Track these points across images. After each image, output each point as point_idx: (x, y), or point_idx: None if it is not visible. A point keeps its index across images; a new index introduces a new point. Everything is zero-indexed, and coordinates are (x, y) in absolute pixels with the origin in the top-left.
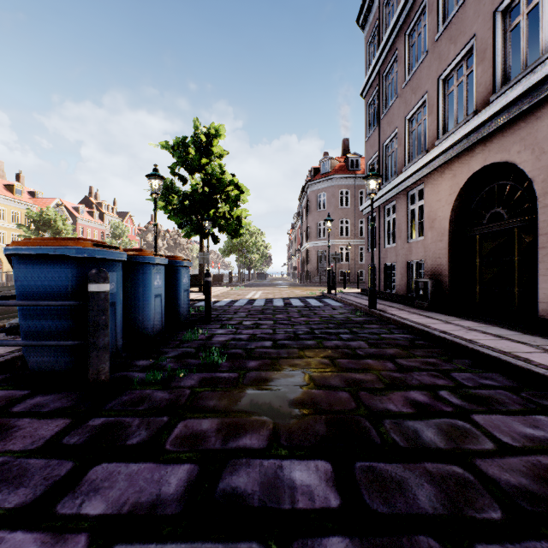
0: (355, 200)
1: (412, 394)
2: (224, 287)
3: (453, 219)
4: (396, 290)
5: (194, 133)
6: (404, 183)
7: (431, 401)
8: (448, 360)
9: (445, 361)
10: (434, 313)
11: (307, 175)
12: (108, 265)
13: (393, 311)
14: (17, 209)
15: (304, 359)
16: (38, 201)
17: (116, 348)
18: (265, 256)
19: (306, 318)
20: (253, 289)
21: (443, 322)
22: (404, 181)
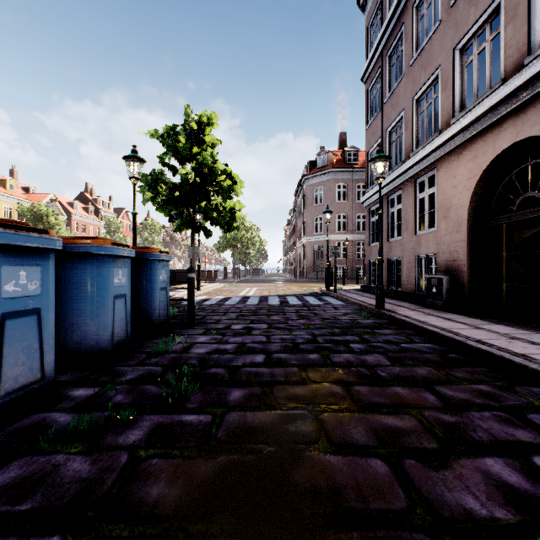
0: (353, 195)
1: (491, 465)
2: (218, 283)
3: (472, 207)
4: (401, 287)
5: (185, 120)
6: (412, 170)
7: (532, 484)
8: (508, 388)
9: (505, 390)
10: (453, 315)
11: (303, 170)
12: (25, 254)
13: (404, 311)
14: (10, 204)
15: (308, 385)
16: (31, 196)
17: (43, 374)
18: (261, 252)
19: (306, 320)
20: (247, 286)
21: (470, 327)
22: (412, 167)
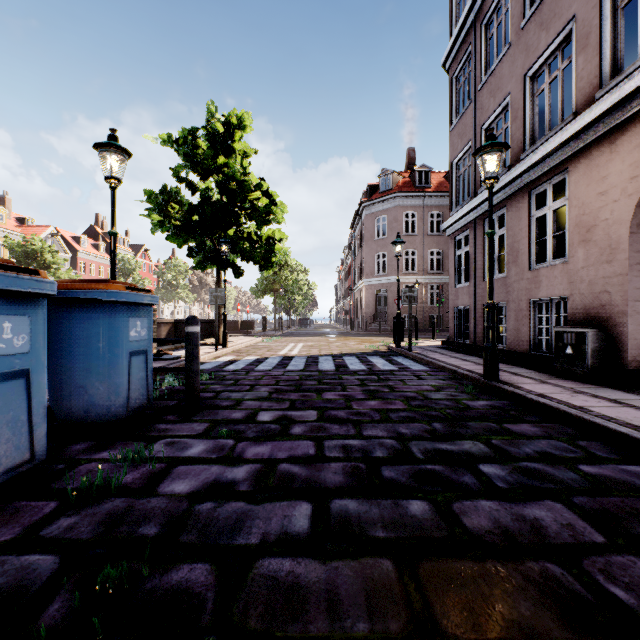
0: (424, 225)
1: None
2: (254, 337)
3: (637, 222)
4: (506, 345)
5: (207, 120)
6: (525, 176)
7: None
8: None
9: None
10: (616, 392)
11: (361, 198)
12: None
13: (532, 385)
14: None
15: None
16: (27, 230)
17: None
18: (309, 298)
19: (380, 401)
20: (291, 341)
21: None
22: (526, 172)
